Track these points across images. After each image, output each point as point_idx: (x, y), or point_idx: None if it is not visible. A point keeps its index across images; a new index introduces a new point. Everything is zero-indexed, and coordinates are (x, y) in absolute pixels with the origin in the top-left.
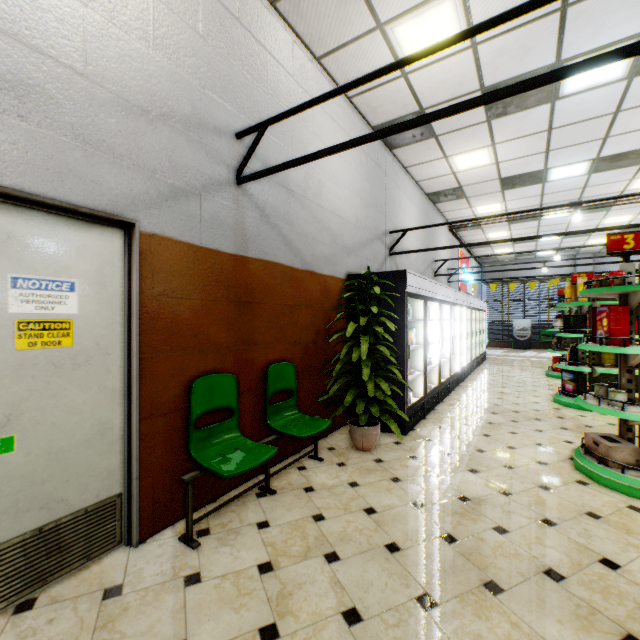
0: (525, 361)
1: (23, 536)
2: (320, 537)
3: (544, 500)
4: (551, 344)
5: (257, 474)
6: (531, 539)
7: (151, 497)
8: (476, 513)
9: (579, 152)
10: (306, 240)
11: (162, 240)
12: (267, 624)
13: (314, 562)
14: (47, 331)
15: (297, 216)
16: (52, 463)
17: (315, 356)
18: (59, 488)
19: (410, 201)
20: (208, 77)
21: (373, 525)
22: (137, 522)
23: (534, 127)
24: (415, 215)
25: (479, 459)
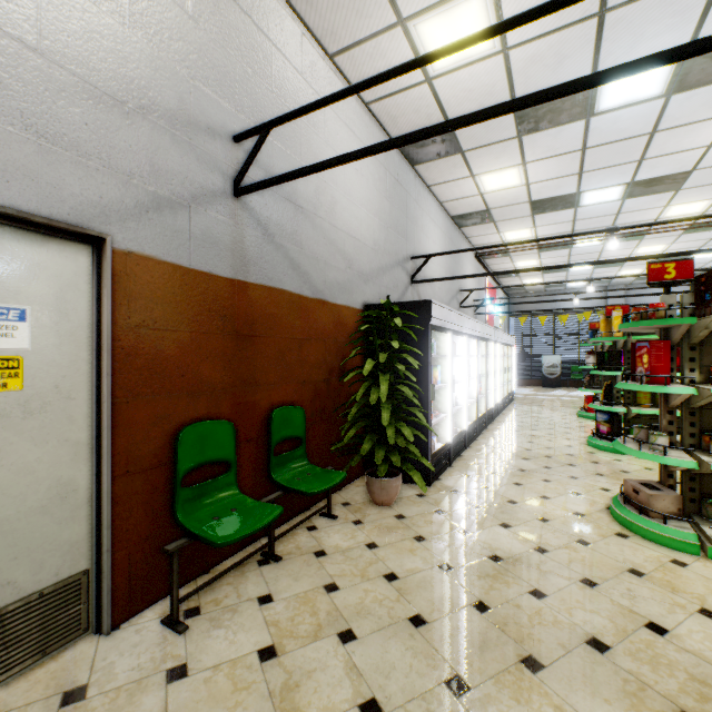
0: (555, 400)
1: None
2: (333, 612)
3: (583, 557)
4: (582, 382)
5: (259, 537)
6: (571, 603)
7: (127, 572)
8: (510, 575)
9: (613, 175)
10: (317, 264)
11: (141, 259)
12: None
13: (326, 643)
14: None
15: (307, 236)
16: None
17: (327, 398)
18: (4, 568)
19: (434, 224)
20: (199, 66)
21: (395, 594)
22: (108, 604)
23: (567, 146)
24: (439, 240)
25: (511, 512)
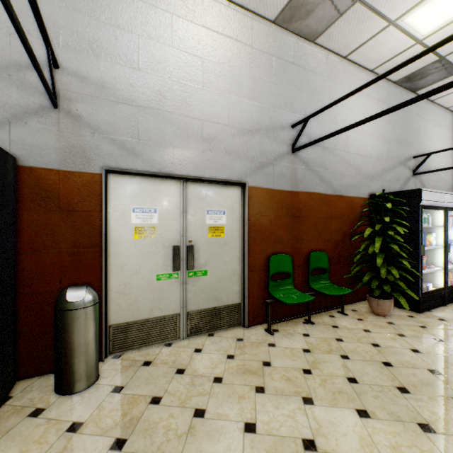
0: None
1: (210, 308)
2: (338, 347)
3: None
4: None
5: (303, 313)
6: None
7: (252, 308)
8: None
9: None
10: (336, 176)
11: (256, 189)
12: (306, 368)
13: (333, 356)
14: (216, 231)
15: (329, 162)
16: (218, 283)
17: (343, 249)
18: (220, 294)
19: (438, 126)
20: (277, 102)
21: (375, 351)
22: (247, 317)
23: None
24: (445, 137)
25: None
